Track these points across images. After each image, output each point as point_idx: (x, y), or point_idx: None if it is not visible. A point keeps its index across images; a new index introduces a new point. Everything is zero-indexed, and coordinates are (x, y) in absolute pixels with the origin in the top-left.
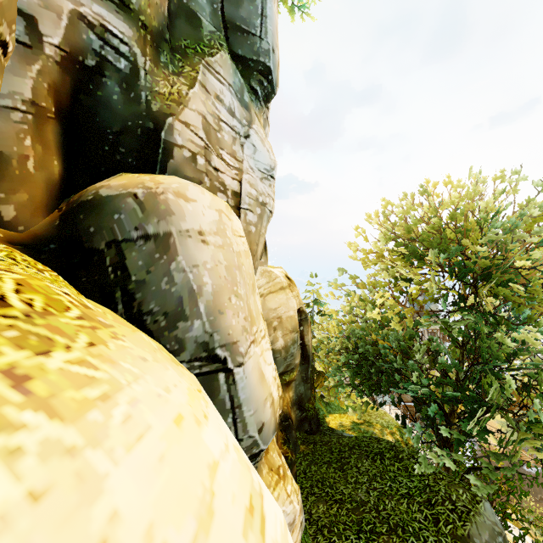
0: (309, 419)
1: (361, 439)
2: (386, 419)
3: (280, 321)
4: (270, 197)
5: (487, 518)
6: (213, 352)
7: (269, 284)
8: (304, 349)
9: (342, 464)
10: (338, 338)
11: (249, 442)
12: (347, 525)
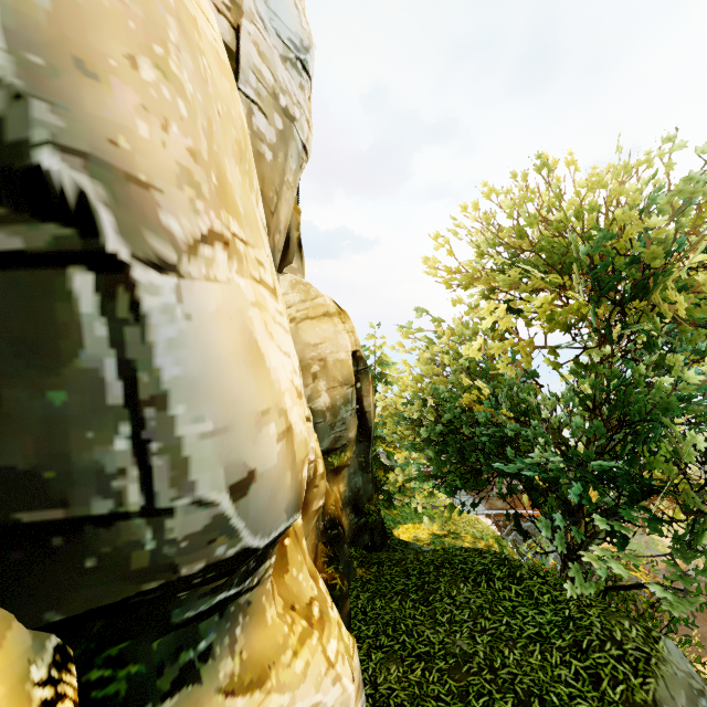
0: (370, 528)
1: (452, 552)
2: (479, 528)
3: (324, 366)
4: (301, 110)
5: (677, 667)
6: (21, 157)
7: (305, 304)
8: (362, 419)
9: (425, 593)
10: (413, 405)
11: (199, 521)
12: (442, 701)
